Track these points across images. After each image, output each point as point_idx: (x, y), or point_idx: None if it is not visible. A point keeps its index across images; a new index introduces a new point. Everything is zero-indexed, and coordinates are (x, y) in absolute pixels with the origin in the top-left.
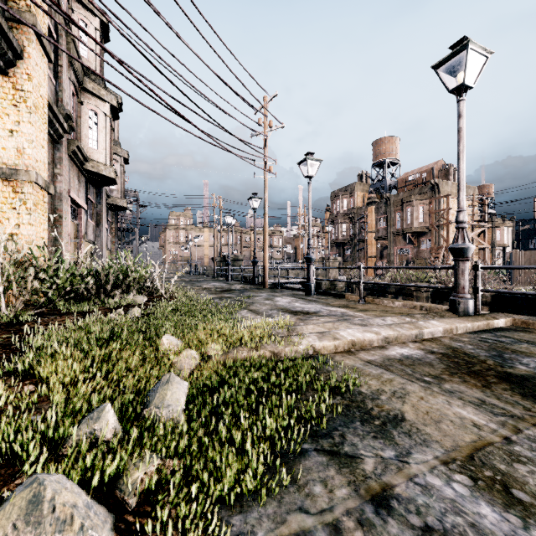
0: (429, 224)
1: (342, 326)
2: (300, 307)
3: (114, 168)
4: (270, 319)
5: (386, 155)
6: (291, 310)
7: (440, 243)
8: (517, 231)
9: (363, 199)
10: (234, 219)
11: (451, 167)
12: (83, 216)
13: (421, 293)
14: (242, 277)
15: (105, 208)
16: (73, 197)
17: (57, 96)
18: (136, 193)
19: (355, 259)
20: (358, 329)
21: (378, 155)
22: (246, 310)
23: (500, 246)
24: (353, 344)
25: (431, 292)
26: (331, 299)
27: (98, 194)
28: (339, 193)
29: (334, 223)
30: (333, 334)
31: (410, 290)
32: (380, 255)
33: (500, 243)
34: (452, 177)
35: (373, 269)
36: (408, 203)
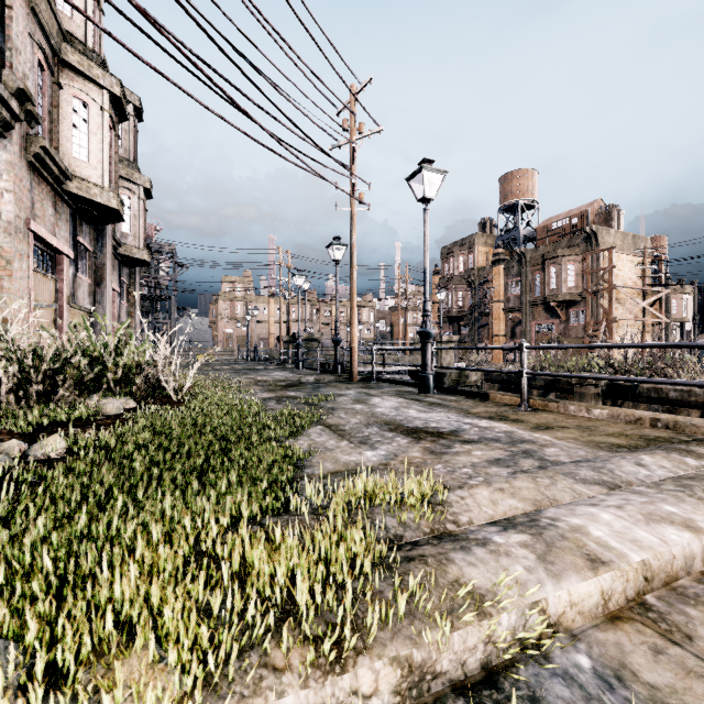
0: (582, 289)
1: (562, 489)
2: (419, 420)
3: (116, 194)
4: (369, 451)
5: (519, 194)
6: (404, 426)
7: (599, 316)
8: (700, 301)
9: (487, 257)
10: (308, 281)
11: (614, 208)
12: (66, 268)
13: (587, 388)
14: (318, 364)
15: (110, 260)
16: (38, 232)
17: (1, 57)
18: (171, 246)
19: (476, 339)
20: (625, 510)
21: (507, 195)
22: (320, 426)
23: (677, 321)
24: (646, 577)
25: (603, 387)
26: (466, 401)
27: (99, 238)
28: (453, 249)
29: (446, 289)
30: (575, 538)
31: (569, 383)
32: (511, 334)
33: (677, 317)
34: (616, 222)
35: (501, 353)
36: (552, 261)
